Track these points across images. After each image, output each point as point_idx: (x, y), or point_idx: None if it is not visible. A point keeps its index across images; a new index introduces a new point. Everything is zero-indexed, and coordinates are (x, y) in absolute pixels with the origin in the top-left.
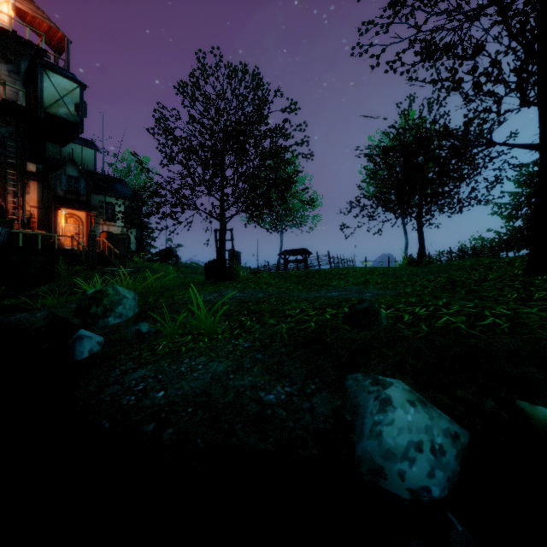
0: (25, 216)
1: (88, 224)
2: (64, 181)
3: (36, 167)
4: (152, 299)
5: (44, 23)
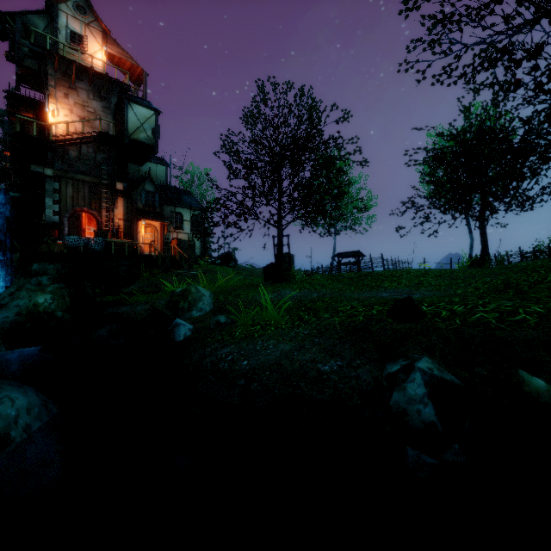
0: (114, 227)
1: (161, 232)
2: (143, 196)
3: (122, 185)
4: (222, 297)
5: (127, 62)
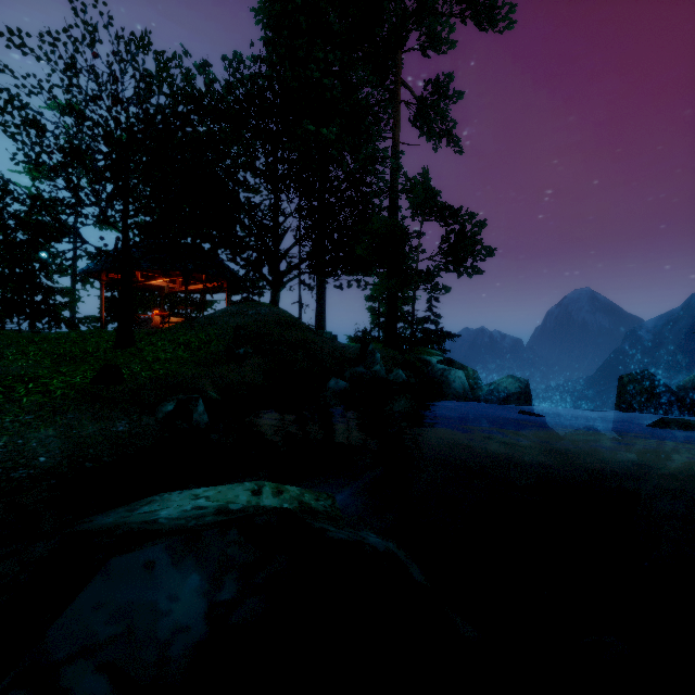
0: None
1: None
2: None
3: None
4: None
5: None
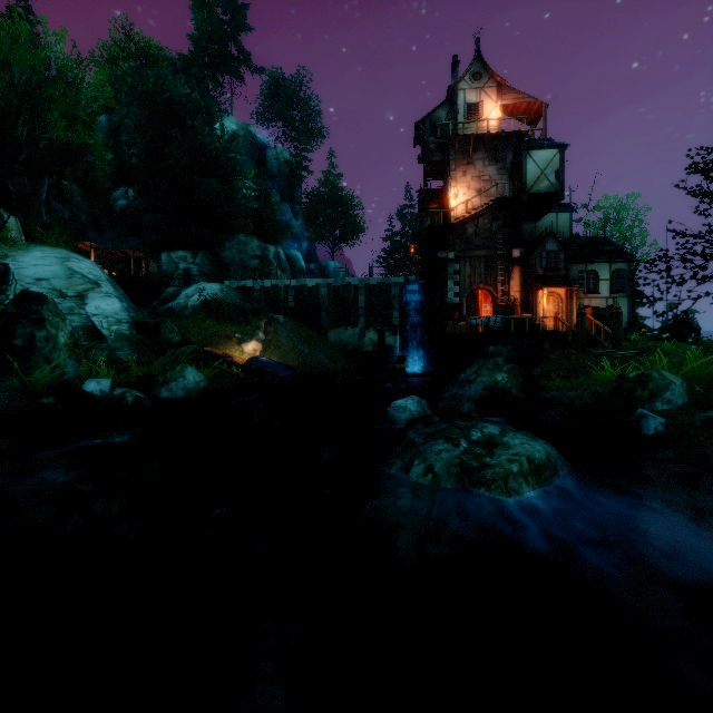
0: (510, 302)
1: (567, 300)
2: (543, 259)
3: (518, 251)
4: (699, 388)
5: (522, 104)
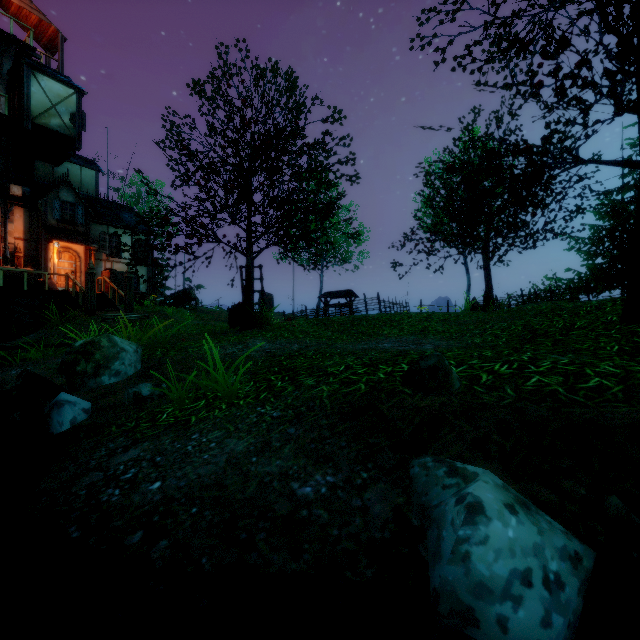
0: (8, 250)
1: (87, 260)
2: (57, 208)
3: (22, 190)
4: (160, 352)
5: (32, 15)
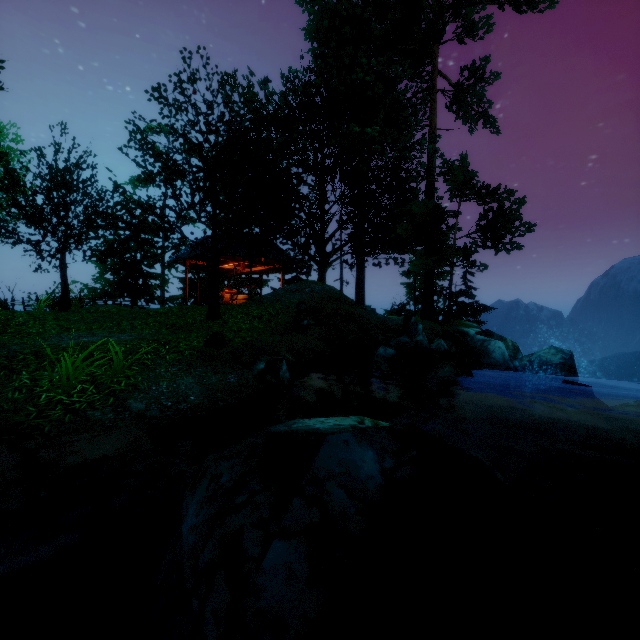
0: None
1: None
2: None
3: None
4: None
5: None
